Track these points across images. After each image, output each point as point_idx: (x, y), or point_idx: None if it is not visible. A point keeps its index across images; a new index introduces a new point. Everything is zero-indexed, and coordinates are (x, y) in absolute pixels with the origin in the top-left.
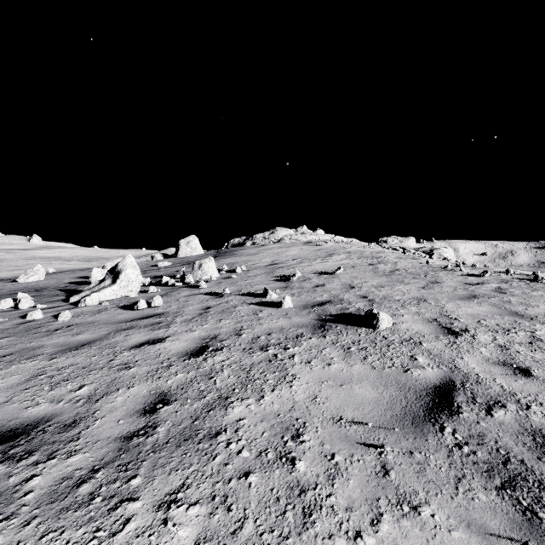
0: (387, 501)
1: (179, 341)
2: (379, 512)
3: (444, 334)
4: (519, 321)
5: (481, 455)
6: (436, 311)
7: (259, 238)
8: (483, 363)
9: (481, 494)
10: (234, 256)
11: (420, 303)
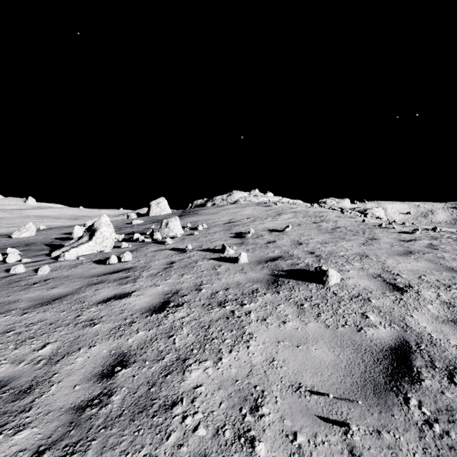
0: None
1: (143, 296)
2: None
3: (390, 290)
4: None
5: (455, 436)
6: (378, 266)
7: (218, 200)
8: (433, 321)
9: None
10: (197, 215)
11: (362, 259)
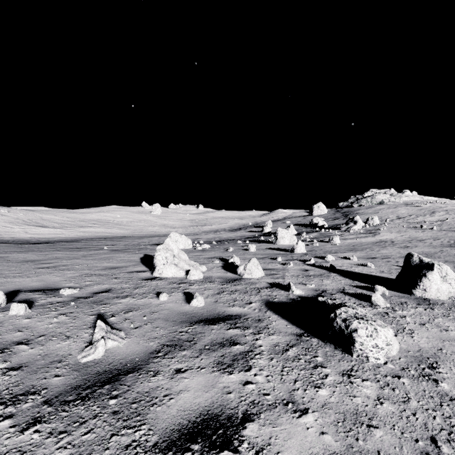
0: None
1: (413, 233)
2: None
3: None
4: None
5: None
6: None
7: (363, 202)
8: None
9: None
10: (362, 214)
11: None
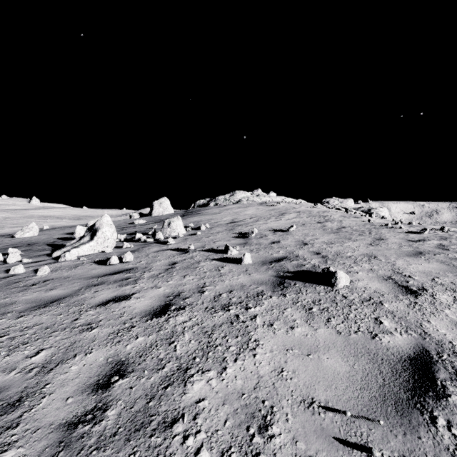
0: None
1: (143, 299)
2: None
3: (403, 293)
4: None
5: None
6: (388, 268)
7: (221, 200)
8: (452, 328)
9: None
10: (199, 215)
11: (371, 260)
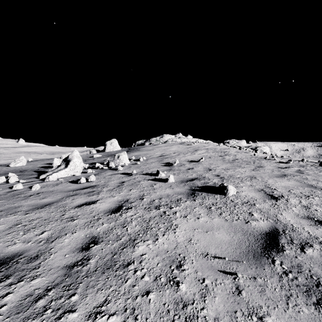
0: (242, 313)
1: (105, 203)
2: (237, 321)
3: (269, 198)
4: (314, 190)
5: (301, 280)
6: (262, 184)
7: (153, 141)
8: (295, 217)
9: (304, 308)
10: (139, 151)
11: (252, 179)
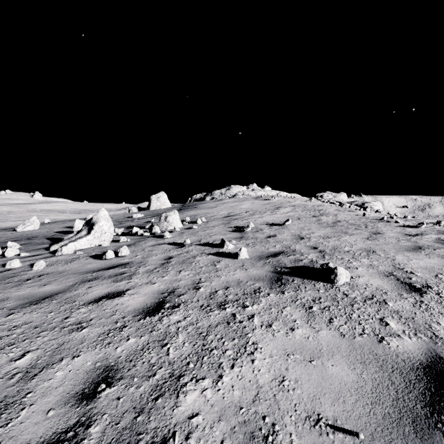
0: None
1: (137, 296)
2: None
3: (407, 291)
4: None
5: None
6: (388, 263)
7: (217, 194)
8: None
9: None
10: (196, 209)
11: (370, 255)
